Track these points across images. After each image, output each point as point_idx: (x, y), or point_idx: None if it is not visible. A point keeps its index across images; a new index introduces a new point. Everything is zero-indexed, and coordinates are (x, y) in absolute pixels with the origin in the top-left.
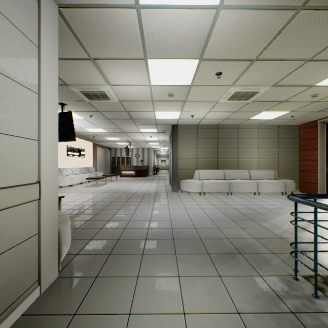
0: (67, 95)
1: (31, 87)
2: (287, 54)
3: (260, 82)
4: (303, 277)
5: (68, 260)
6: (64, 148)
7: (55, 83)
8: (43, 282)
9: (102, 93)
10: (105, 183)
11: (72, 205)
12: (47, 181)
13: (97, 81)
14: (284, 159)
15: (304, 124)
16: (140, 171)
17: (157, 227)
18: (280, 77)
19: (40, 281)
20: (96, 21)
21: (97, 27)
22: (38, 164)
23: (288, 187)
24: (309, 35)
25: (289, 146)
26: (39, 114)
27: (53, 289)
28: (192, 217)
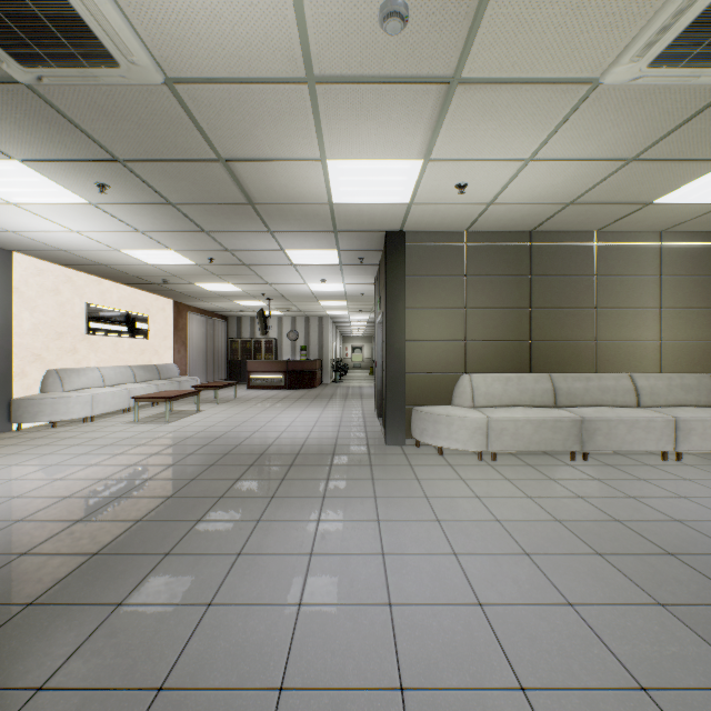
0: None
1: None
2: None
3: None
4: None
5: None
6: (76, 312)
7: None
8: None
9: None
10: (196, 410)
11: None
12: None
13: None
14: None
15: None
16: (299, 374)
17: None
18: None
19: None
20: None
21: None
22: None
23: None
24: None
25: None
26: None
27: None
28: (518, 648)
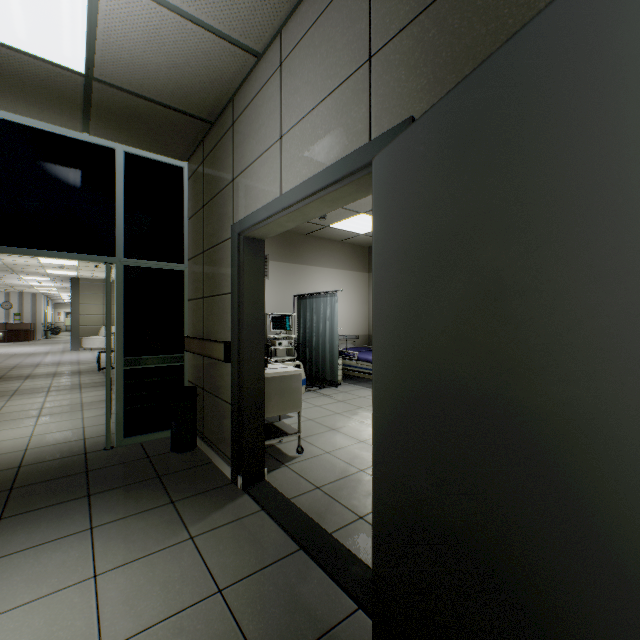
0: None
1: None
2: None
3: None
4: None
5: None
6: None
7: None
8: None
9: None
10: None
11: None
12: None
13: None
14: None
15: None
16: (17, 332)
17: (48, 362)
18: None
19: None
20: None
21: None
22: None
23: None
24: None
25: None
26: None
27: None
28: (81, 358)
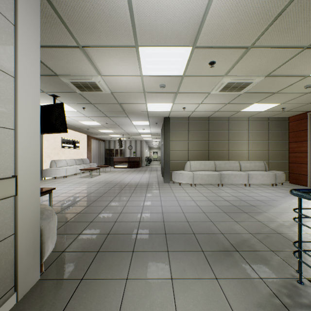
0: (59, 86)
1: (5, 69)
2: (285, 41)
3: (254, 72)
4: (308, 279)
5: (53, 259)
6: (59, 140)
7: (36, 67)
8: (20, 287)
9: (93, 83)
10: (99, 174)
11: (64, 197)
12: (26, 175)
13: (87, 71)
14: (274, 150)
15: (294, 116)
16: (133, 162)
17: (149, 220)
18: (275, 67)
19: (17, 287)
20: (82, 2)
21: (84, 9)
22: (15, 156)
23: (278, 179)
24: (310, 18)
25: (279, 138)
26: (15, 100)
27: (31, 295)
28: (185, 209)
